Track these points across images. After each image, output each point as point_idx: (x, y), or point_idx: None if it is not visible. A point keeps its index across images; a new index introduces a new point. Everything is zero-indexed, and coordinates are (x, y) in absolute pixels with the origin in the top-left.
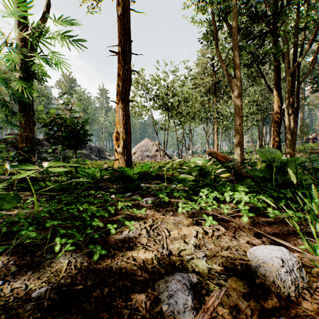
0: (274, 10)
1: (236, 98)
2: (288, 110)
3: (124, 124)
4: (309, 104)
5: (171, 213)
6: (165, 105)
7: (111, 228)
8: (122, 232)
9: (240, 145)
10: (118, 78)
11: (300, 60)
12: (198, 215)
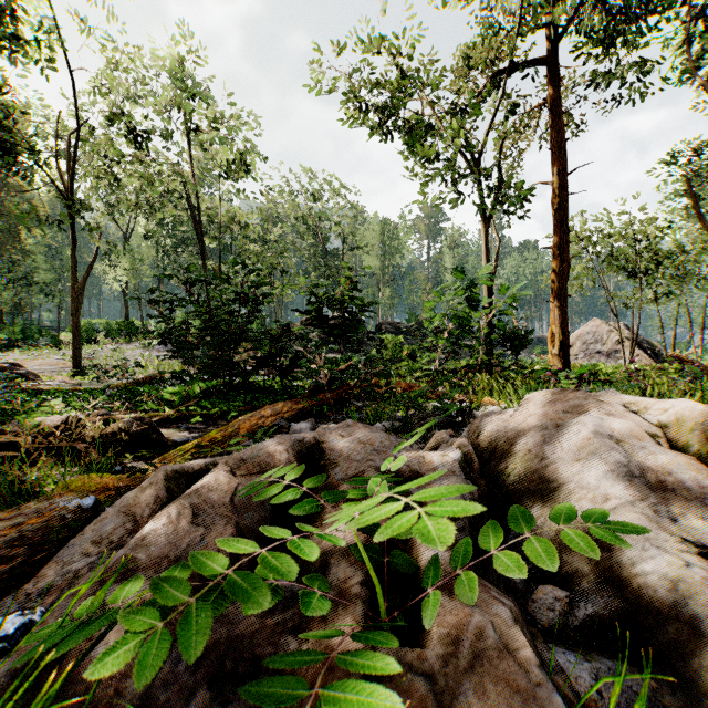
0: None
1: None
2: None
3: (560, 324)
4: None
5: None
6: (631, 267)
7: None
8: None
9: None
10: (553, 274)
11: None
12: None
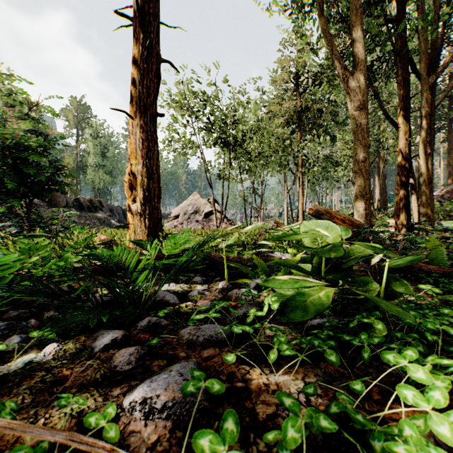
0: None
1: (356, 112)
2: (424, 146)
3: (145, 157)
4: None
5: None
6: (224, 138)
7: None
8: None
9: (365, 199)
10: (133, 68)
11: (447, 62)
12: None
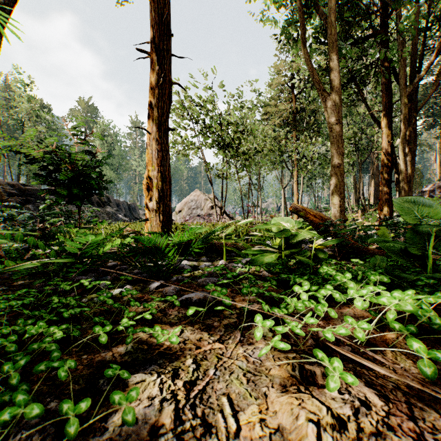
0: (384, 1)
1: (333, 126)
2: (404, 148)
3: (159, 164)
4: (422, 144)
5: (238, 335)
6: (223, 141)
7: (71, 416)
8: (108, 417)
9: (340, 198)
10: (150, 93)
11: (422, 74)
12: (300, 344)
